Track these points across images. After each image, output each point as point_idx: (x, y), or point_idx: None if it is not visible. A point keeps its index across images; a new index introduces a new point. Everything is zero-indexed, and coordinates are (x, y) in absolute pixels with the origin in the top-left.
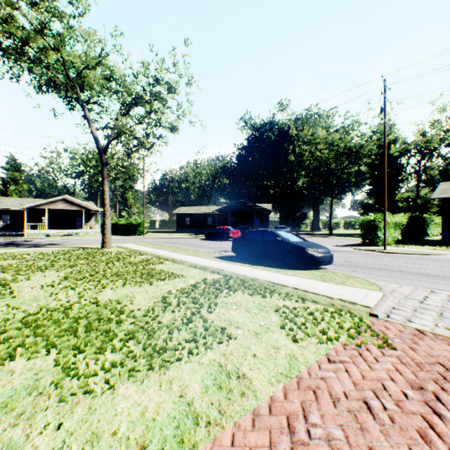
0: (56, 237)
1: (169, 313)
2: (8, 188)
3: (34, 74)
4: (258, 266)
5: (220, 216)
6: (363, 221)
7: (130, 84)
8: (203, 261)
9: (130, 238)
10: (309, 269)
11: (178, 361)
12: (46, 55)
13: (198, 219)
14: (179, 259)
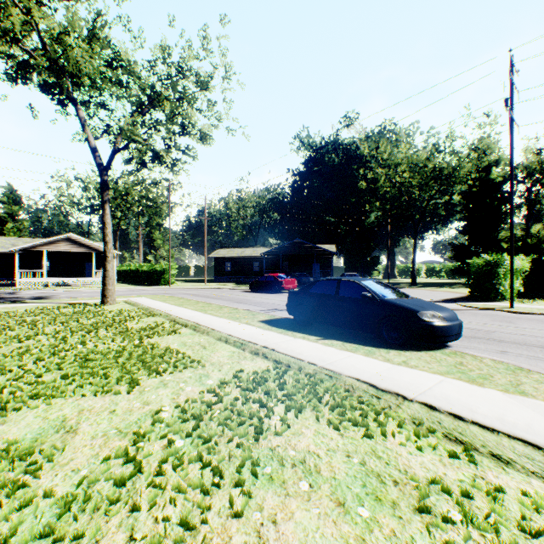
0: (56, 287)
1: (121, 518)
2: (5, 225)
3: (5, 57)
4: (333, 341)
5: (269, 260)
6: (472, 266)
7: (141, 72)
8: (241, 328)
9: (151, 288)
10: (423, 348)
11: None
12: (6, 14)
13: (242, 265)
14: (204, 325)
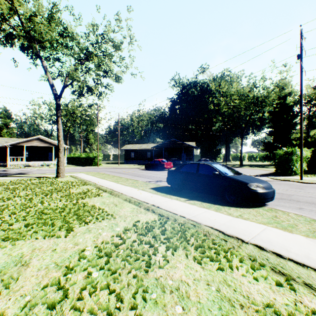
0: (31, 167)
1: None
2: (2, 131)
3: None
4: (195, 201)
5: (156, 151)
6: (277, 155)
7: (80, 39)
8: (139, 193)
9: (87, 168)
10: (251, 206)
11: None
12: None
13: (140, 154)
14: (116, 191)
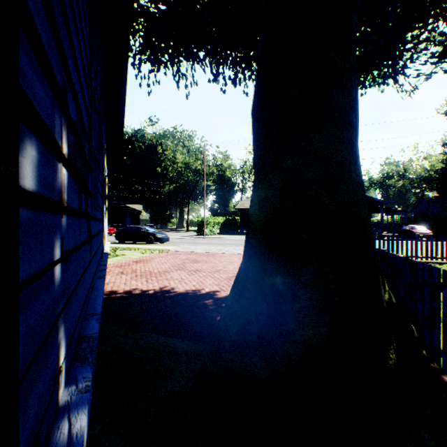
0: None
1: None
2: None
3: None
4: (132, 244)
5: None
6: (197, 221)
7: None
8: None
9: None
10: (157, 244)
11: (112, 258)
12: None
13: None
14: None
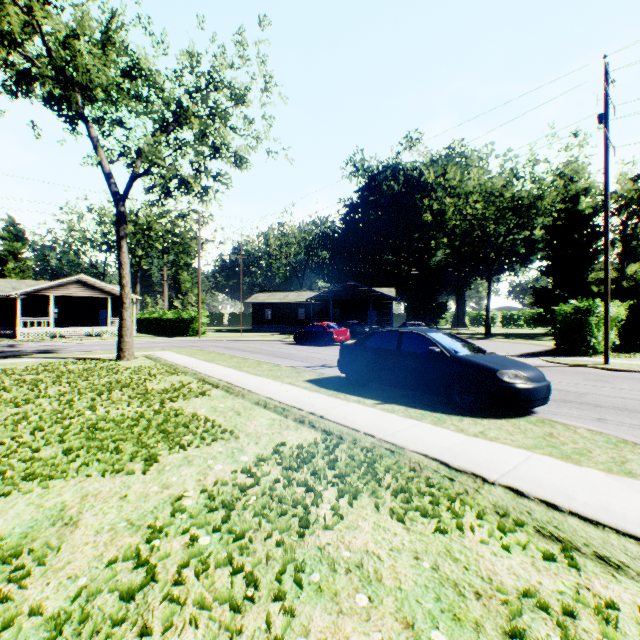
0: (65, 339)
1: None
2: (6, 265)
3: (3, 65)
4: (394, 406)
5: (317, 306)
6: (558, 314)
7: (164, 83)
8: (284, 390)
9: (177, 340)
10: (504, 415)
11: None
12: (3, 13)
13: (284, 312)
14: (239, 386)
